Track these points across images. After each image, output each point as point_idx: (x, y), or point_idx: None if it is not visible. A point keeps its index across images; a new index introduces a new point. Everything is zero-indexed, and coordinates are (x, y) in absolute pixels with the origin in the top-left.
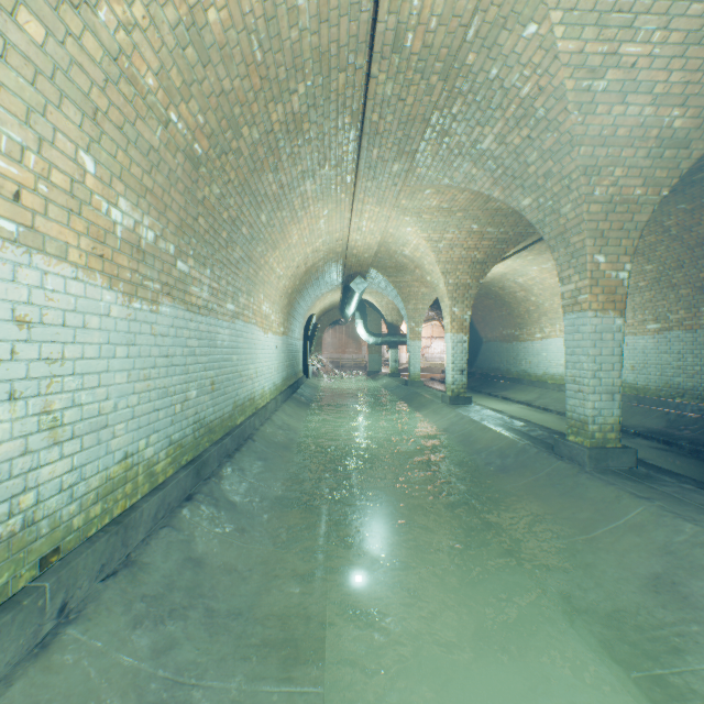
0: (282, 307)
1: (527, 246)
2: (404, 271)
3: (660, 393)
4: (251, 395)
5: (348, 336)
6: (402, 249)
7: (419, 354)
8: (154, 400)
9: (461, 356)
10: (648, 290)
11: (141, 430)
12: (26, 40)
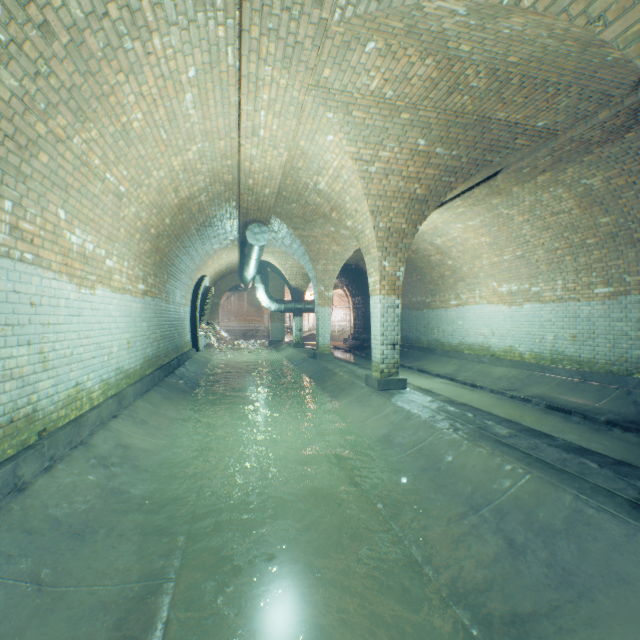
0: (138, 253)
1: (464, 192)
2: (313, 222)
3: (612, 367)
4: (14, 412)
5: (250, 303)
6: (315, 179)
7: (329, 323)
8: None
9: (392, 326)
10: (599, 248)
11: None
12: None
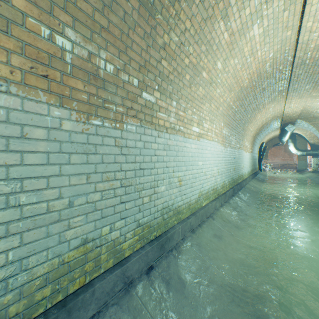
0: (250, 142)
1: None
2: None
3: None
4: (241, 174)
5: (283, 150)
6: (315, 110)
7: None
8: (226, 170)
9: None
10: None
11: (225, 176)
12: (220, 111)
